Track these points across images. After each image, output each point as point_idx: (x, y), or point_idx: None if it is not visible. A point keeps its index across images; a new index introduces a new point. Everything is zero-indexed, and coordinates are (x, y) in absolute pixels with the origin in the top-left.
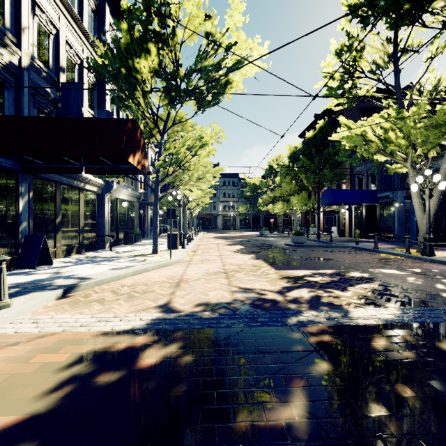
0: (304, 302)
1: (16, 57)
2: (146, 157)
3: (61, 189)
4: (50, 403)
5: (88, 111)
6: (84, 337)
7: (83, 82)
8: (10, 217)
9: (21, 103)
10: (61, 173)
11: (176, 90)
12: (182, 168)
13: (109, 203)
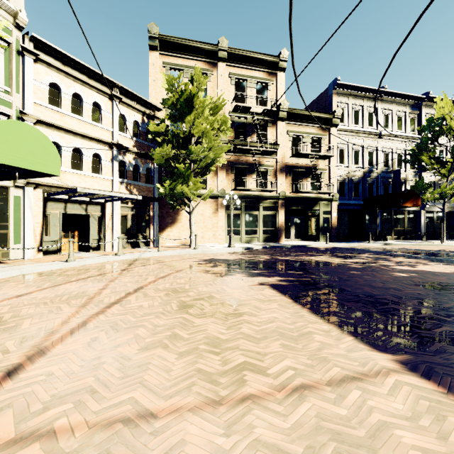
0: (450, 252)
1: (376, 173)
2: (420, 199)
3: (394, 212)
4: (372, 248)
5: (410, 170)
6: (381, 247)
7: (406, 160)
8: (374, 224)
9: (378, 187)
10: (389, 208)
11: (442, 162)
12: (453, 196)
13: (425, 215)
